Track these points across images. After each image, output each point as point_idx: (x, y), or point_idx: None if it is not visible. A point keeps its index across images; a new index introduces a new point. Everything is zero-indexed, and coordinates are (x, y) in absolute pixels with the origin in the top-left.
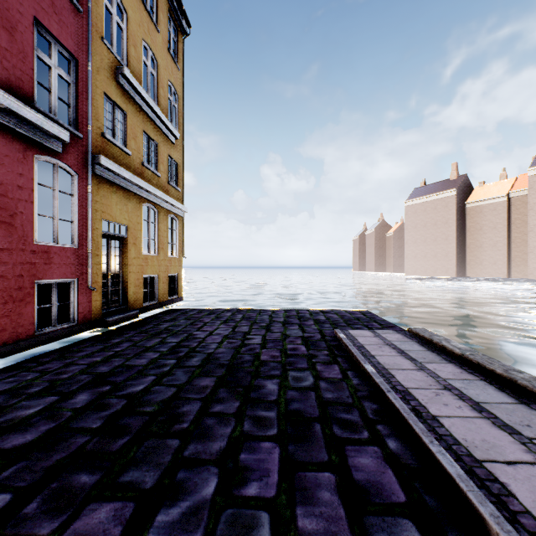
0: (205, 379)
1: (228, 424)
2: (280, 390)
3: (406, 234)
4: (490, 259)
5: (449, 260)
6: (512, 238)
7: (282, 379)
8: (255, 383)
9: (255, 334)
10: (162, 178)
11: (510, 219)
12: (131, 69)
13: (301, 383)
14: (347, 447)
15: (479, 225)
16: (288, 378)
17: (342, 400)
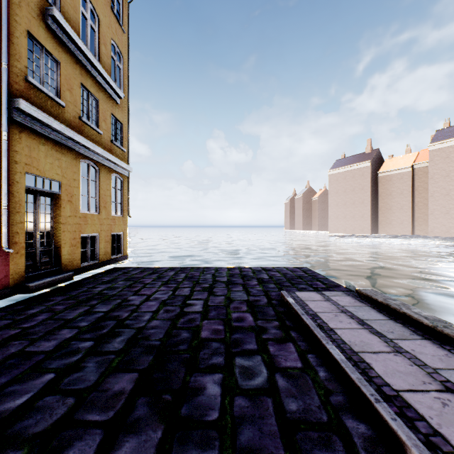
0: (122, 377)
1: None
2: (223, 397)
3: (329, 199)
4: (398, 219)
5: (365, 220)
6: (415, 202)
7: (227, 373)
8: (189, 384)
9: (196, 298)
10: (105, 136)
11: (414, 186)
12: (65, 16)
13: (251, 379)
14: None
15: (389, 191)
16: (234, 371)
17: (312, 417)
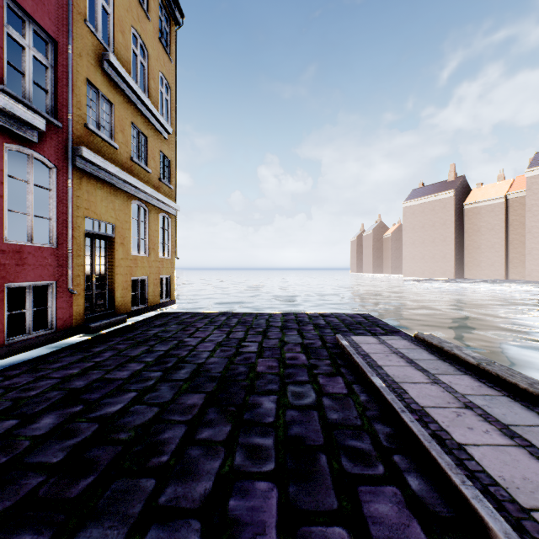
0: (193, 396)
1: (216, 456)
2: (278, 410)
3: (404, 236)
4: (488, 260)
5: (447, 261)
6: (509, 239)
7: (280, 395)
8: (249, 401)
9: (250, 341)
10: (153, 175)
11: (508, 220)
12: (118, 57)
13: (301, 400)
14: (361, 488)
15: (477, 227)
16: (287, 394)
17: (349, 422)
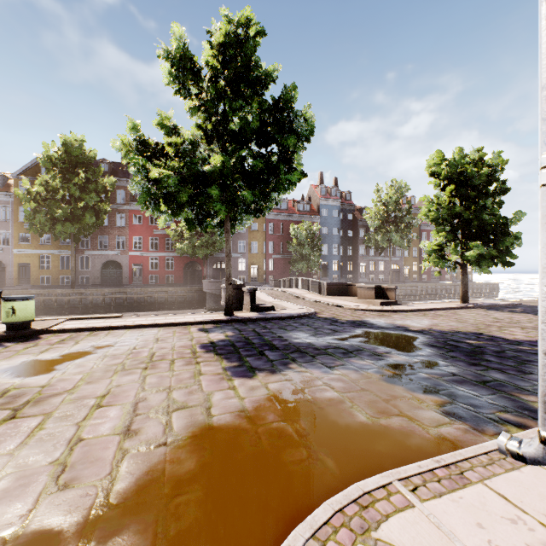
0: None
1: None
2: None
3: None
4: None
5: None
6: None
7: None
8: None
9: None
10: None
11: None
12: None
13: None
14: None
15: None
16: None
17: None
